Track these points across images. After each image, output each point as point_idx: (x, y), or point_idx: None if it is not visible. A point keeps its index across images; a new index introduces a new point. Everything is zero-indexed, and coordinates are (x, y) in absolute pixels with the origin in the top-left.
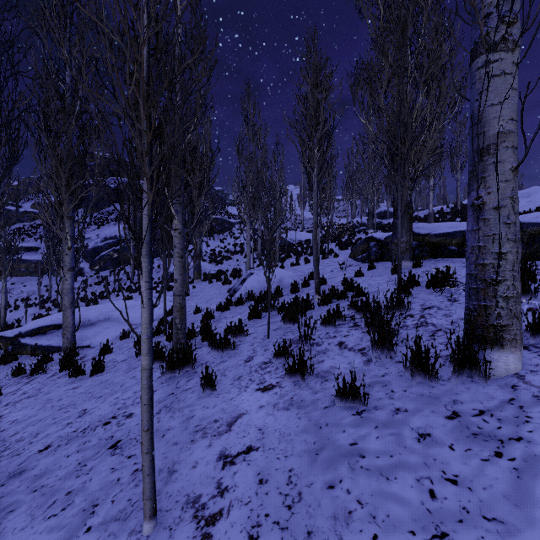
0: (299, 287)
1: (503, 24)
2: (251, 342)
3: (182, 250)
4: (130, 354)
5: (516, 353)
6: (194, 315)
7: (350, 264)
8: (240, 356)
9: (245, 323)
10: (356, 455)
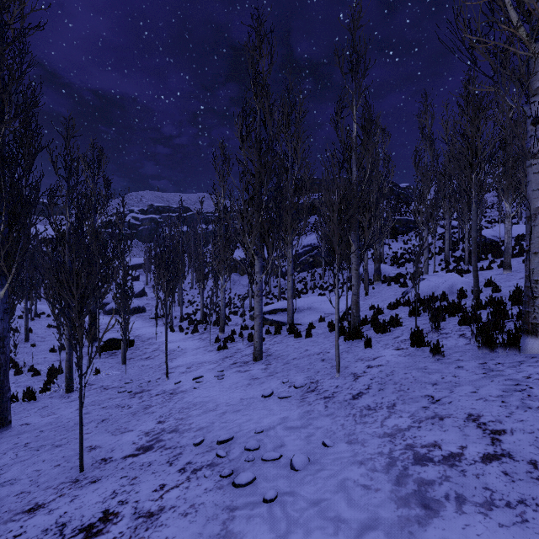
0: (465, 293)
1: (538, 142)
2: (403, 329)
3: (357, 265)
4: (325, 330)
5: None
6: (369, 310)
7: None
8: (391, 335)
9: (406, 319)
10: (423, 369)
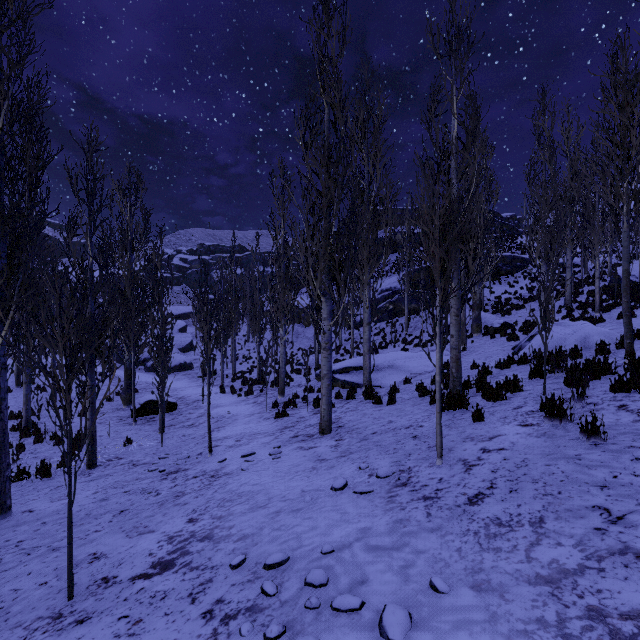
0: (608, 348)
1: None
2: (525, 396)
3: (458, 310)
4: (413, 395)
5: None
6: (470, 370)
7: None
8: (509, 405)
9: (525, 381)
10: (575, 458)
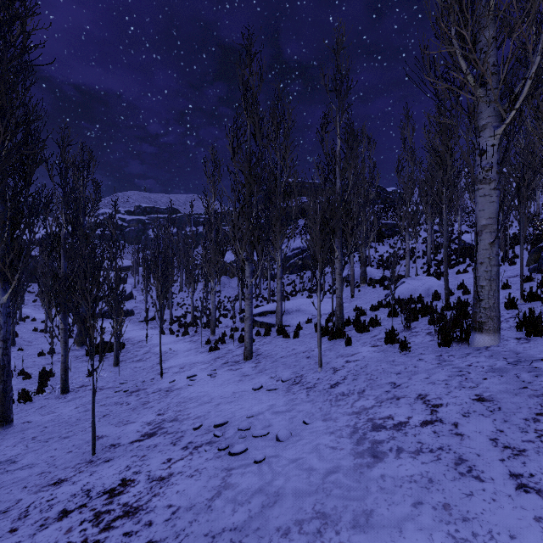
0: (439, 296)
1: (483, 171)
2: (381, 329)
3: (340, 270)
4: (312, 331)
5: (490, 336)
6: (354, 312)
7: (517, 274)
8: (370, 335)
9: (385, 319)
10: (391, 361)
